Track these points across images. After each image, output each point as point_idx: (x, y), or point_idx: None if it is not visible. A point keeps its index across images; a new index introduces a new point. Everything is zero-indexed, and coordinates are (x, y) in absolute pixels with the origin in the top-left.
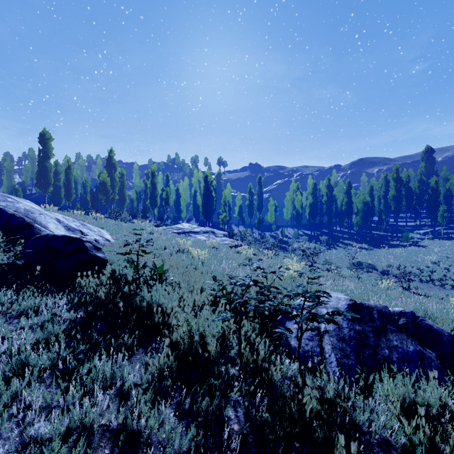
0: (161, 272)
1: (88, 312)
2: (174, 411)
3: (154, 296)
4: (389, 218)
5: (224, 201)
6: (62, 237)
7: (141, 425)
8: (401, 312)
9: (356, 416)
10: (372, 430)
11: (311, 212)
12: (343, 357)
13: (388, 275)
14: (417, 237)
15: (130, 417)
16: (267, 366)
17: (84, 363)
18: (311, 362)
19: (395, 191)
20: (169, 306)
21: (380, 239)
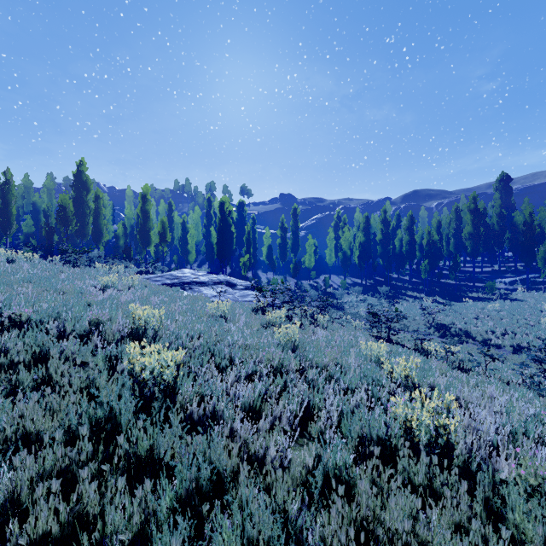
0: None
1: None
2: None
3: None
4: None
5: (247, 239)
6: None
7: None
8: None
9: None
10: None
11: (362, 254)
12: None
13: (493, 347)
14: (502, 288)
15: None
16: None
17: None
18: None
19: (472, 226)
20: None
21: (455, 290)
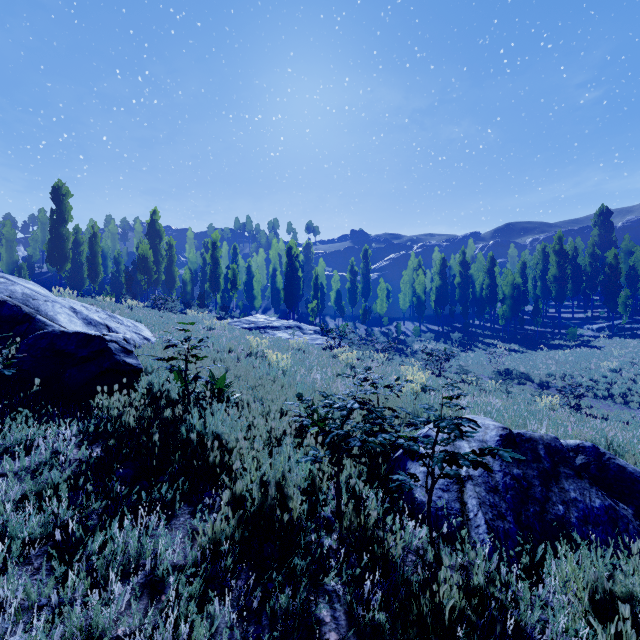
0: (222, 387)
1: (107, 449)
2: (234, 611)
3: (209, 423)
4: (548, 307)
5: (315, 284)
6: (75, 335)
7: (180, 638)
8: (579, 446)
9: (521, 615)
10: (546, 637)
11: (438, 299)
12: (496, 518)
13: (548, 389)
14: (588, 335)
15: (162, 625)
16: (381, 534)
17: (95, 532)
18: (446, 525)
19: (557, 269)
20: (233, 439)
21: (536, 337)
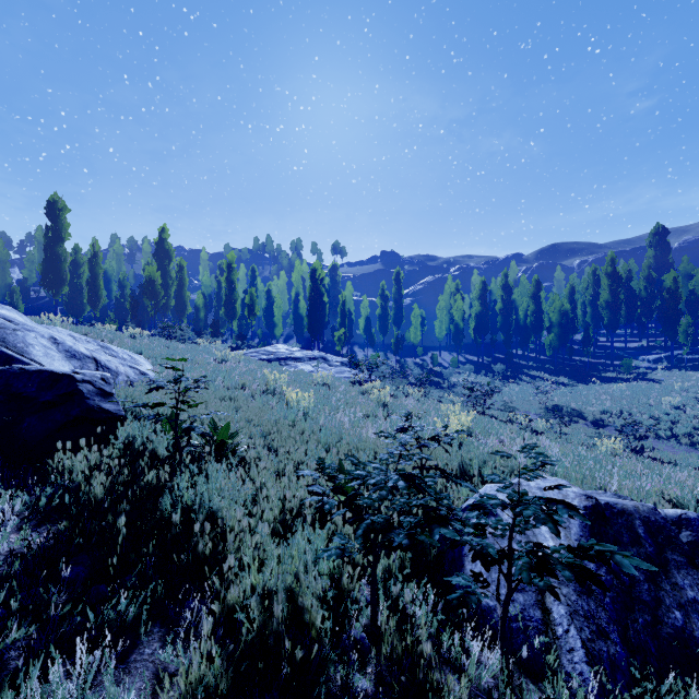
0: (225, 438)
1: (53, 537)
2: None
3: (198, 497)
4: (598, 336)
5: (342, 310)
6: (37, 374)
7: None
8: (681, 518)
9: None
10: None
11: (477, 327)
12: (596, 637)
13: (603, 427)
14: (644, 367)
15: None
16: (440, 678)
17: None
18: (525, 644)
19: (610, 293)
20: (232, 514)
21: (587, 369)
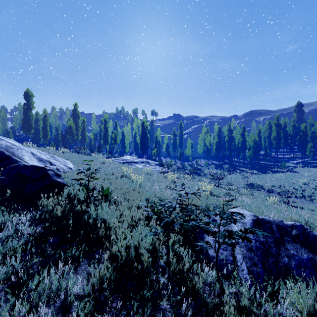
0: (107, 193)
1: (44, 228)
2: None
3: (99, 214)
4: (271, 152)
5: (156, 140)
6: (30, 167)
7: None
8: (293, 225)
9: None
10: None
11: (216, 148)
12: (252, 266)
13: (272, 193)
14: (292, 166)
15: None
16: (191, 276)
17: (34, 276)
18: (225, 269)
19: (276, 133)
20: (112, 222)
21: (266, 167)
